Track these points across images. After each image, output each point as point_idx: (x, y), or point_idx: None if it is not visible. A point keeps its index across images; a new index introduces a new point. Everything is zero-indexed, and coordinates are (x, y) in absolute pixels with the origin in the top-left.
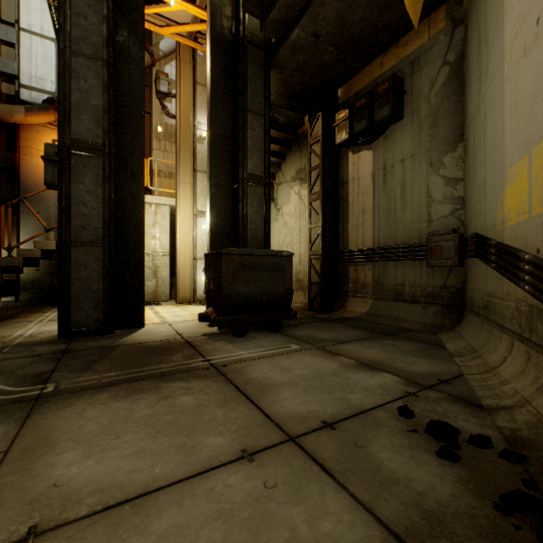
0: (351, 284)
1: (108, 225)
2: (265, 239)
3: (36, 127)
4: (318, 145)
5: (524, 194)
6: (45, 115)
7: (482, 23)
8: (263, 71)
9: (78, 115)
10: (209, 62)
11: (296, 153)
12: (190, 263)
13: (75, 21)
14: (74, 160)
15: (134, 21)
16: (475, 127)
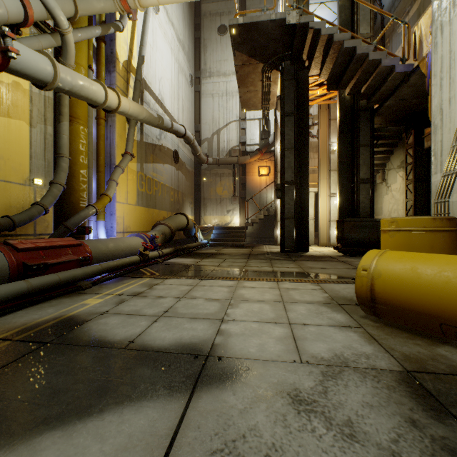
0: None
1: (296, 211)
2: (370, 211)
3: (252, 162)
4: (411, 150)
5: None
6: (256, 157)
7: None
8: (369, 122)
9: (286, 172)
10: (338, 127)
11: (400, 149)
12: (326, 224)
13: (286, 138)
14: (285, 188)
15: (304, 125)
16: None
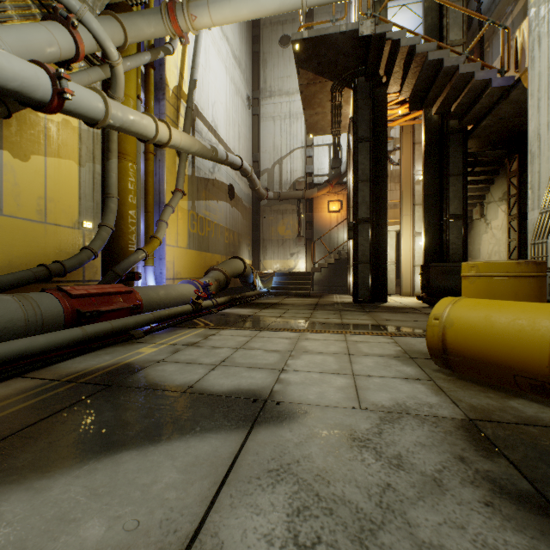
0: None
1: (372, 254)
2: (462, 254)
3: (320, 196)
4: (515, 178)
5: None
6: (325, 190)
7: None
8: (461, 146)
9: (360, 208)
10: (423, 153)
11: (502, 178)
12: (410, 269)
13: (359, 168)
14: (359, 227)
15: (382, 152)
16: None
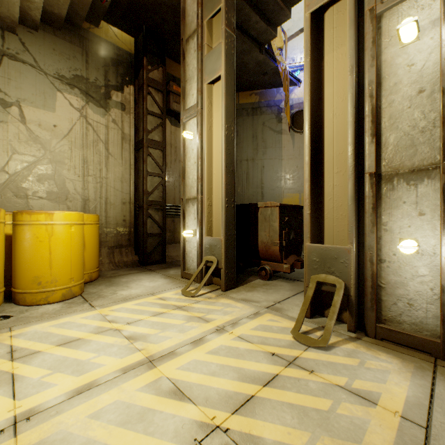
0: (169, 233)
1: None
2: None
3: None
4: (159, 95)
5: (297, 203)
6: None
7: (259, 132)
8: None
9: None
10: None
11: (75, 47)
12: None
13: None
14: None
15: None
16: (250, 166)
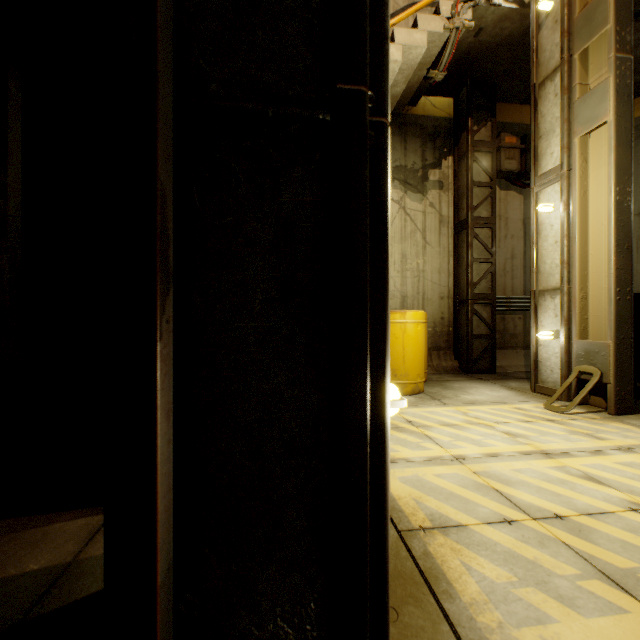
0: (497, 335)
1: None
2: None
3: None
4: (487, 157)
5: None
6: None
7: None
8: None
9: None
10: None
11: (394, 138)
12: None
13: None
14: None
15: None
16: None
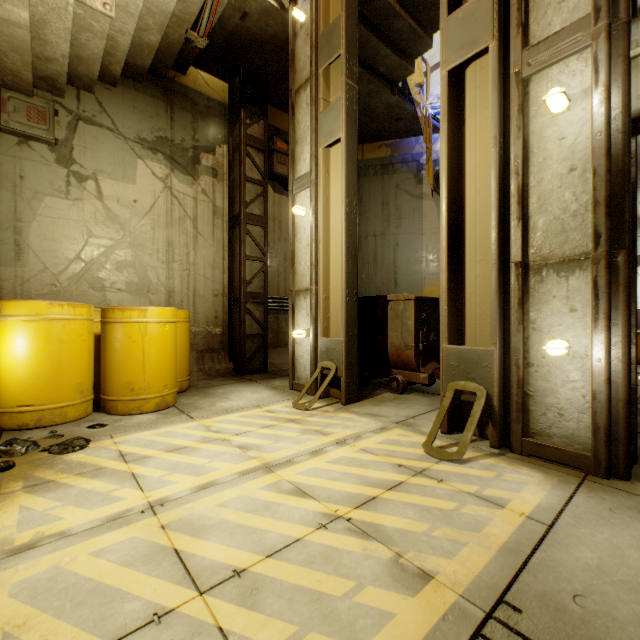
0: (272, 334)
1: None
2: None
3: None
4: (260, 155)
5: None
6: None
7: (391, 197)
8: None
9: None
10: None
11: (158, 102)
12: None
13: None
14: None
15: None
16: (378, 243)
